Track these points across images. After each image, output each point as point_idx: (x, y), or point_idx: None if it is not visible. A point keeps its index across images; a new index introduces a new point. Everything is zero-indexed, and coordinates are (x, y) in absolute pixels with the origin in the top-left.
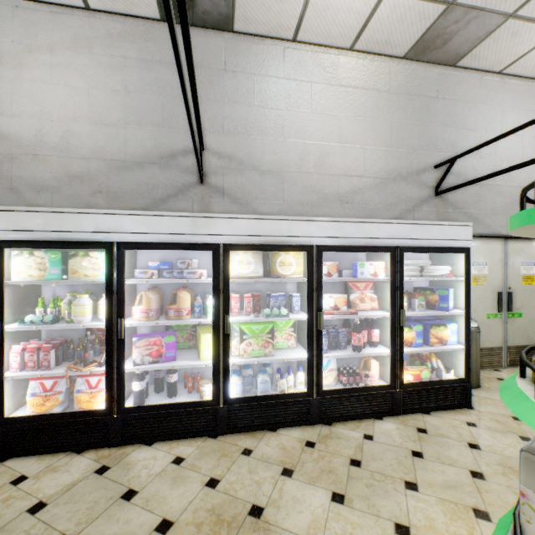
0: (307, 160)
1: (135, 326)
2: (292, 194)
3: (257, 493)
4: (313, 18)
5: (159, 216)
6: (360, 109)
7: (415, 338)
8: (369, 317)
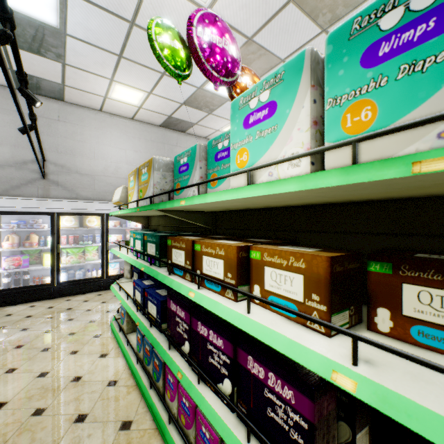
0: (108, 170)
1: (0, 254)
2: (100, 186)
3: (71, 306)
4: (109, 107)
5: (20, 199)
6: (138, 147)
7: None
8: None
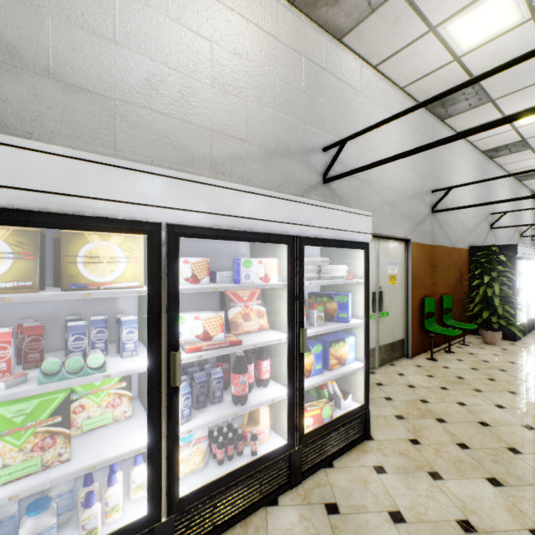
0: (160, 91)
1: None
2: (134, 141)
3: None
4: None
5: None
6: (242, 45)
7: (315, 363)
8: (258, 346)
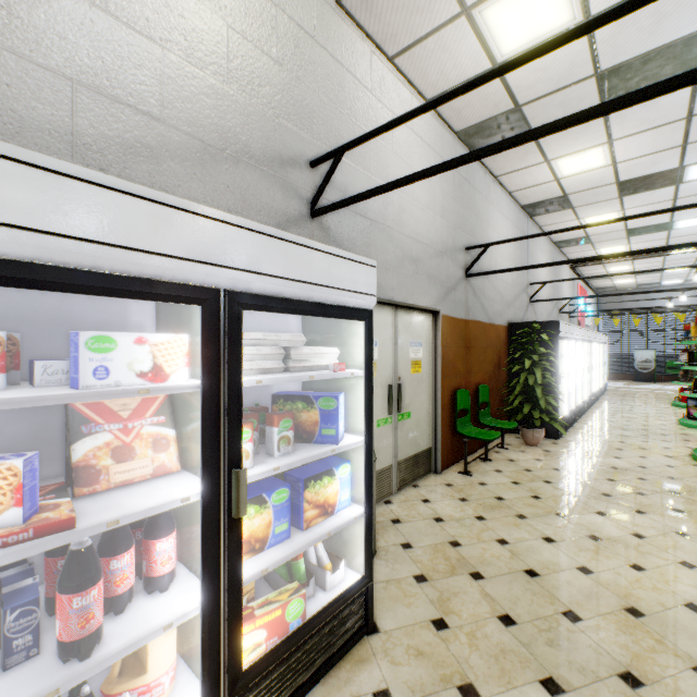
0: None
1: None
2: None
3: None
4: None
5: None
6: None
7: (274, 522)
8: (124, 522)
